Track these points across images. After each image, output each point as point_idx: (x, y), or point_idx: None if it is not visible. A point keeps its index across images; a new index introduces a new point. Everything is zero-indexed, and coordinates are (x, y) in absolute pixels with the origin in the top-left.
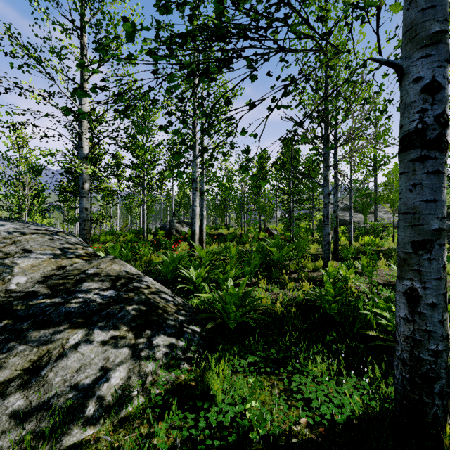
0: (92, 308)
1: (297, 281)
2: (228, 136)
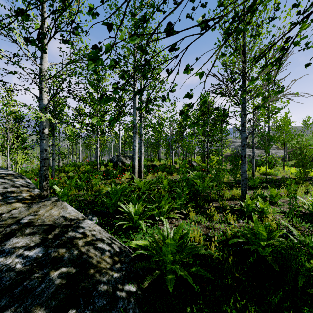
0: (5, 282)
1: (220, 211)
2: (168, 74)
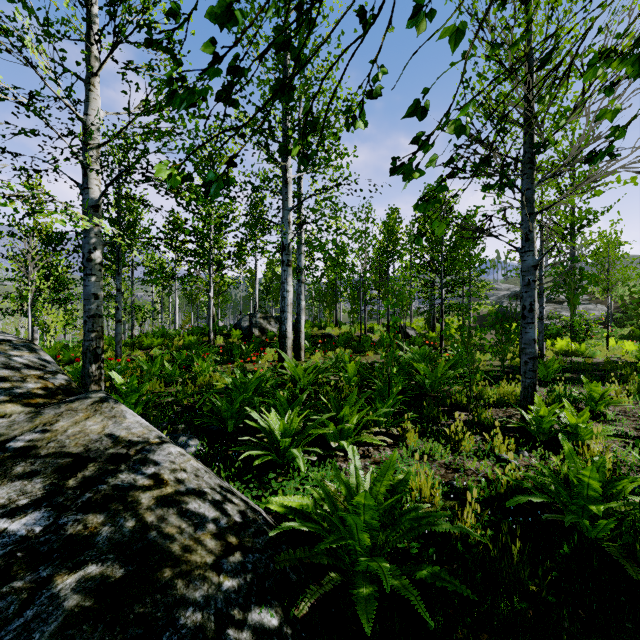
0: None
1: (475, 431)
2: (364, 28)
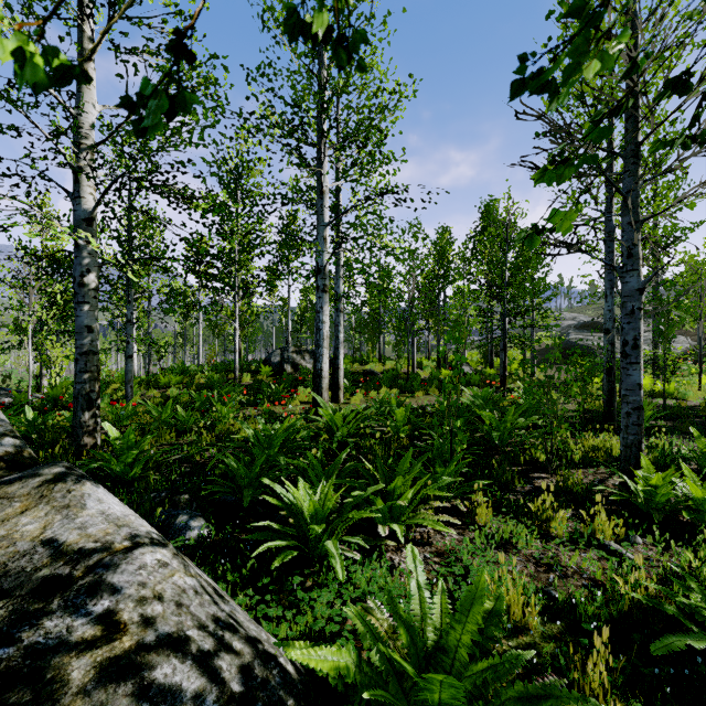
0: None
1: (562, 502)
2: None
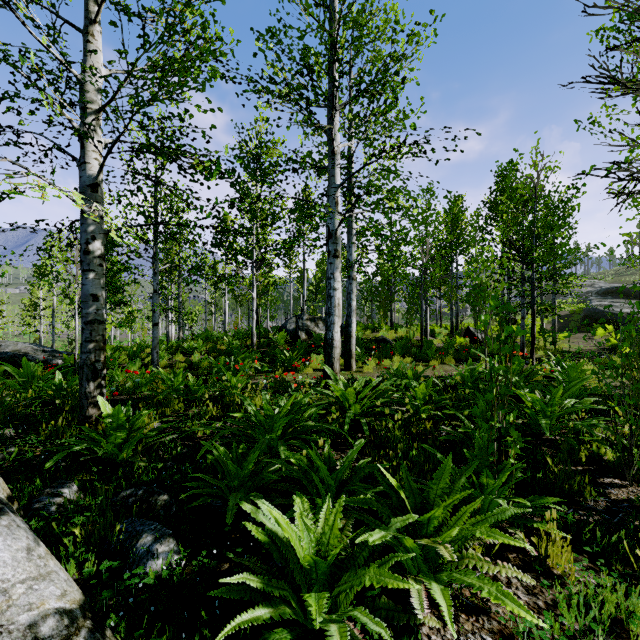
0: None
1: None
2: None
